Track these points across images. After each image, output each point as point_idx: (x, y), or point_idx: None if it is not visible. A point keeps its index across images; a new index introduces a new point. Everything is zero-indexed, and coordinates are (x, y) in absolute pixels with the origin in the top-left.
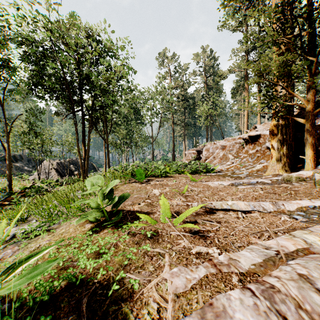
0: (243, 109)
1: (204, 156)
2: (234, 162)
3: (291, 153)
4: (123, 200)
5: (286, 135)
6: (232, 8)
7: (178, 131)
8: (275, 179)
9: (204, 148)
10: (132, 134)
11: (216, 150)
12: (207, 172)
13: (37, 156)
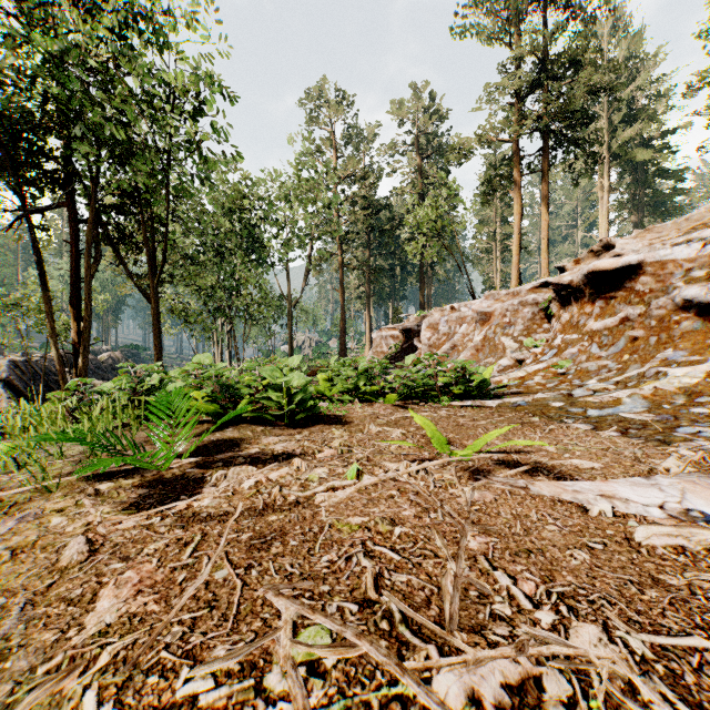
0: (499, 239)
1: (424, 344)
2: (523, 358)
3: None
4: None
5: None
6: None
7: (354, 286)
8: None
9: (426, 323)
10: (234, 287)
11: (460, 326)
12: (466, 396)
13: None
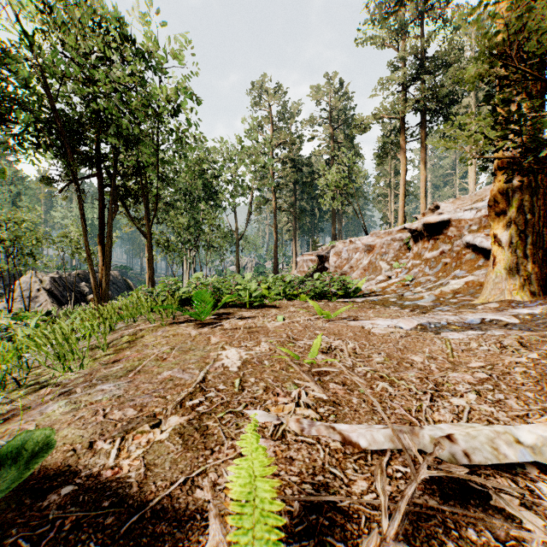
0: (393, 186)
1: (332, 266)
2: (391, 275)
3: (540, 253)
4: (2, 478)
5: (531, 213)
6: (378, 7)
7: (284, 222)
8: (525, 313)
9: (333, 251)
10: (199, 226)
11: (355, 254)
12: (346, 296)
13: (5, 265)
